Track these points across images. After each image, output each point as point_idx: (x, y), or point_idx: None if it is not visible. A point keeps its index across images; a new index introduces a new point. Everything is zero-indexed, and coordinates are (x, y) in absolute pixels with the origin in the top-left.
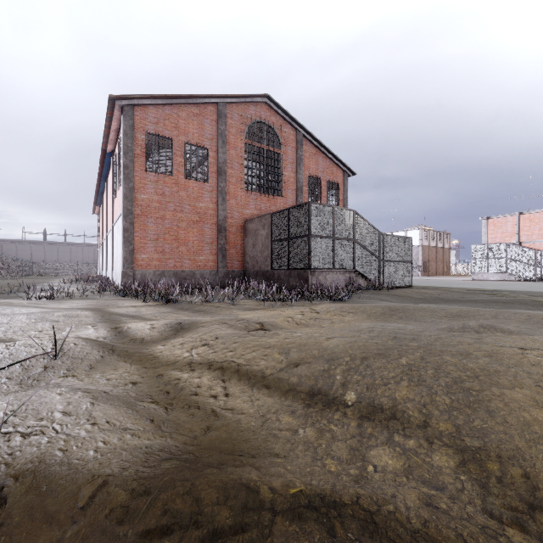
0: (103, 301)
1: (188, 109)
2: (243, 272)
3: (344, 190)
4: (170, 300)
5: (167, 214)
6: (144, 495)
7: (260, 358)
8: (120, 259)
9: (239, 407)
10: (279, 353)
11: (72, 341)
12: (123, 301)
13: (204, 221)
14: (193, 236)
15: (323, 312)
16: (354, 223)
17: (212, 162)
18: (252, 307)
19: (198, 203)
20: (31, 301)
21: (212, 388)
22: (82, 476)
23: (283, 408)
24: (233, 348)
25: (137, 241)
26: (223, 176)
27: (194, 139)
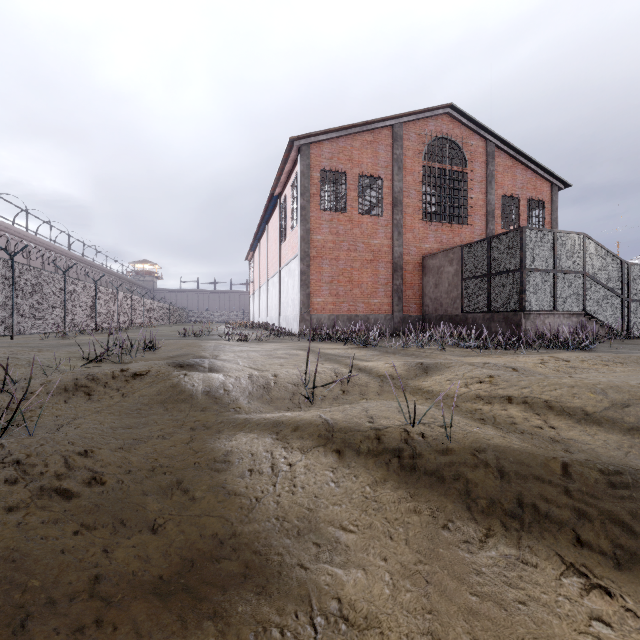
0: (297, 344)
1: (362, 137)
2: (420, 317)
3: (551, 209)
4: (370, 344)
5: (341, 254)
6: (616, 473)
7: (569, 395)
8: (292, 303)
9: (579, 438)
10: (592, 392)
11: (346, 371)
12: (317, 344)
13: (378, 259)
14: (366, 277)
15: (575, 361)
16: (584, 251)
17: (387, 193)
18: (464, 354)
19: (371, 240)
20: (234, 342)
21: (528, 419)
22: (537, 455)
23: (638, 444)
24: (525, 385)
25: (312, 284)
26: (399, 207)
27: (368, 170)
